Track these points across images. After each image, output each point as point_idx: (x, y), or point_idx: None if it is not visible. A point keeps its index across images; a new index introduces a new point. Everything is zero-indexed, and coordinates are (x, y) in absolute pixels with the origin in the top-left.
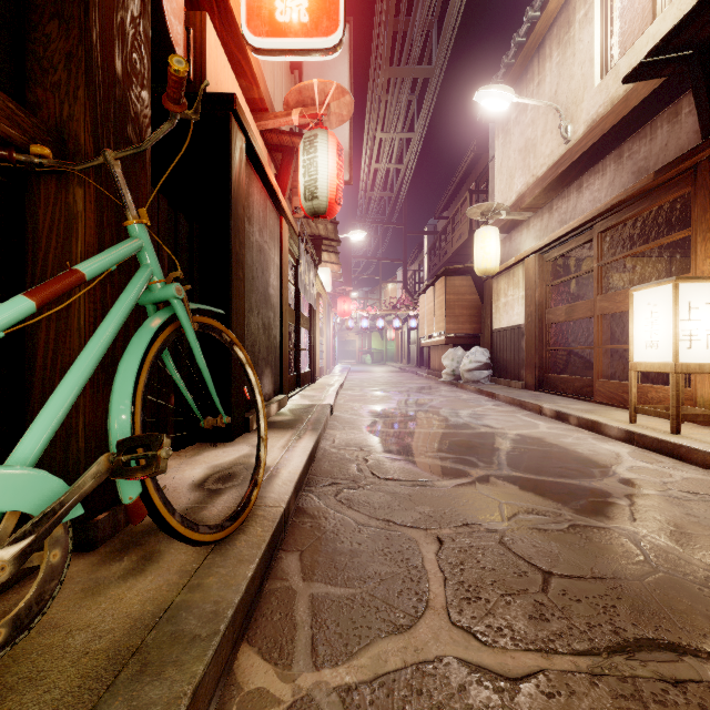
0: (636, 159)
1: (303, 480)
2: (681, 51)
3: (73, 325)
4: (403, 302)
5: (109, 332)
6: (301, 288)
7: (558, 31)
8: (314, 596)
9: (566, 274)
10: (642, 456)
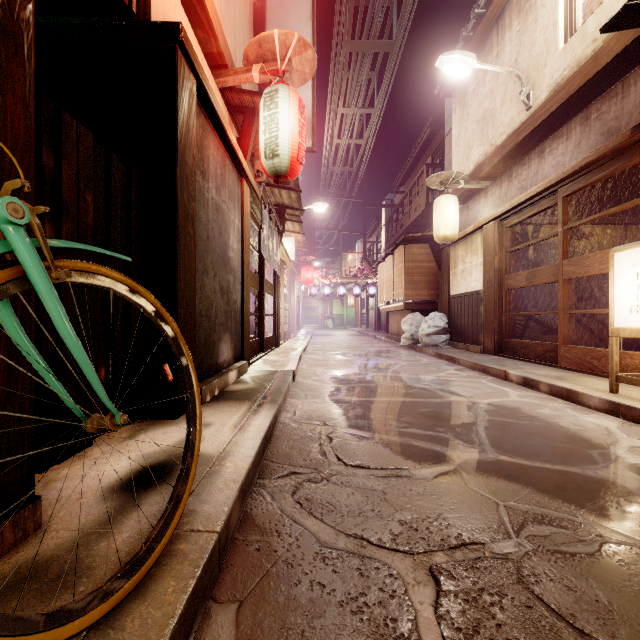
0: (605, 119)
1: (254, 472)
2: None
3: None
4: (362, 270)
5: None
6: (263, 254)
7: None
8: None
9: (524, 241)
10: (636, 432)
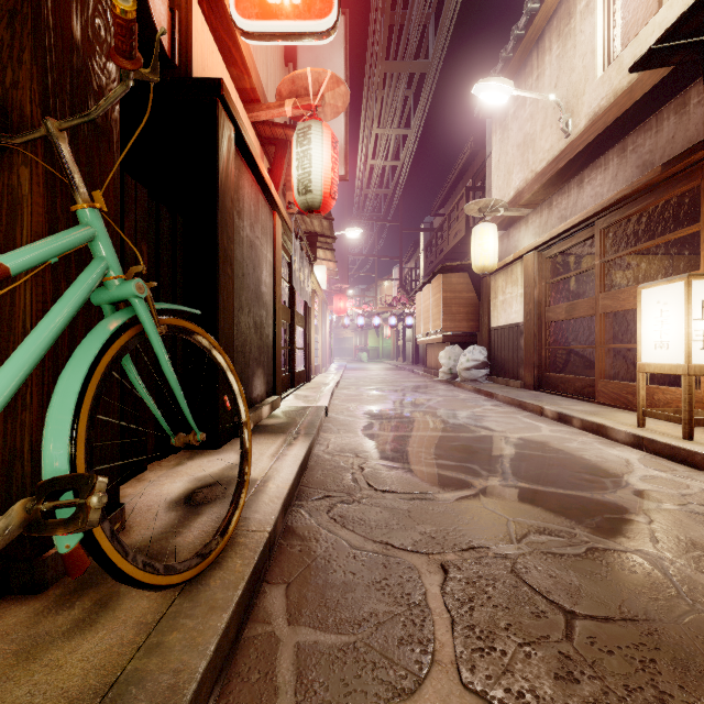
0: (640, 152)
1: (293, 494)
2: (692, 37)
3: (18, 329)
4: (399, 299)
5: (42, 339)
6: (295, 286)
7: (558, 23)
8: (300, 646)
9: (565, 271)
10: (654, 463)
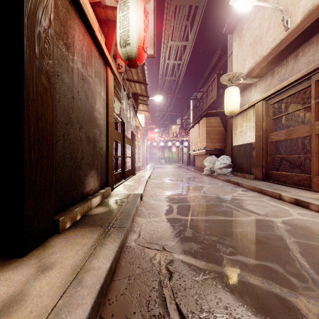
0: None
1: None
2: None
3: None
4: (180, 133)
5: None
6: (123, 119)
7: None
8: None
9: (280, 113)
10: None
